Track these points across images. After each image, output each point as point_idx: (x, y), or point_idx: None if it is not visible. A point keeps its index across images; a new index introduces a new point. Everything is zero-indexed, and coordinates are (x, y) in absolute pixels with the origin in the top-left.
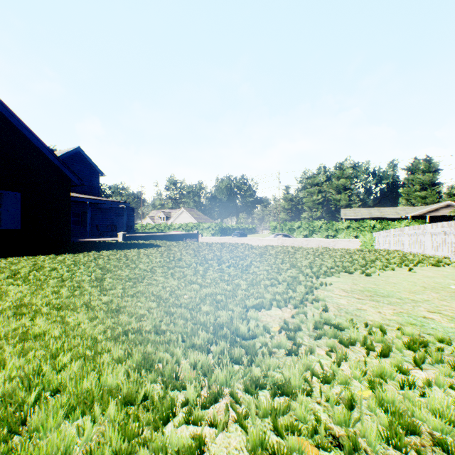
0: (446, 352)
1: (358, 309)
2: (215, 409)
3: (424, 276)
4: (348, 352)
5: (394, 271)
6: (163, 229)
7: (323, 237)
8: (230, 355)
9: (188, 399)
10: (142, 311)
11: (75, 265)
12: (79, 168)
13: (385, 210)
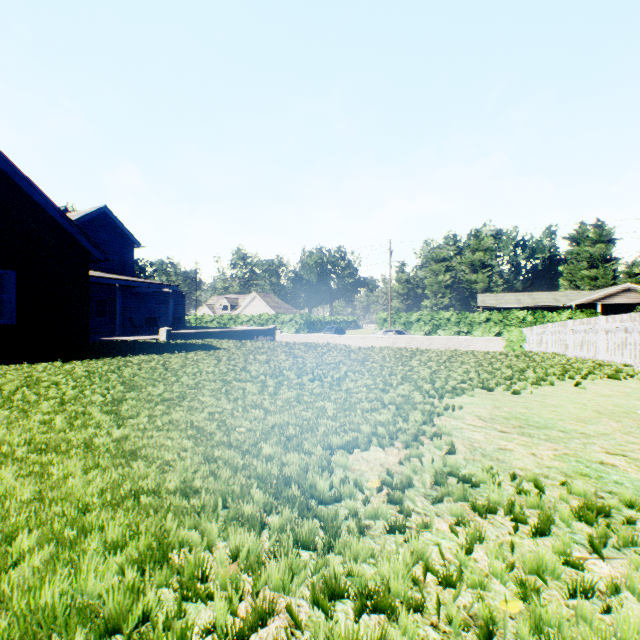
0: (639, 525)
1: (501, 449)
2: (260, 639)
3: (598, 395)
4: (485, 528)
5: (553, 386)
6: (226, 323)
7: (453, 333)
8: (295, 536)
9: (216, 621)
10: (169, 455)
11: (86, 378)
12: (105, 237)
13: (540, 296)
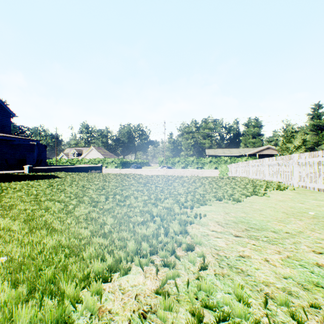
0: None
1: (242, 257)
2: None
3: (278, 201)
4: None
5: (252, 196)
6: (75, 163)
7: (195, 168)
8: None
9: None
10: None
11: None
12: None
13: (233, 150)
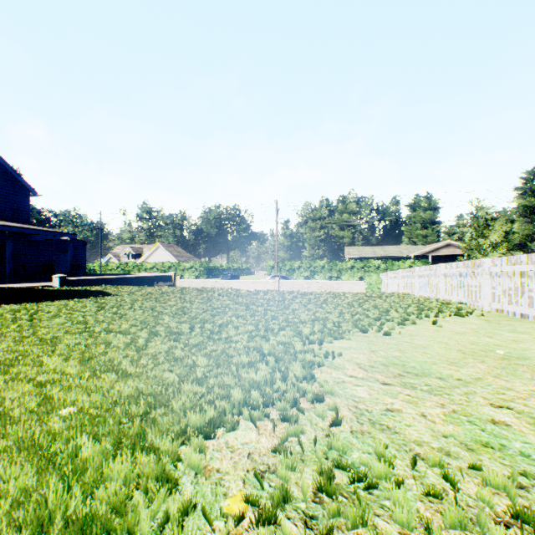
0: None
1: (389, 411)
2: None
3: (454, 333)
4: None
5: (415, 325)
6: (130, 270)
7: (326, 278)
8: None
9: None
10: None
11: None
12: None
13: (389, 249)
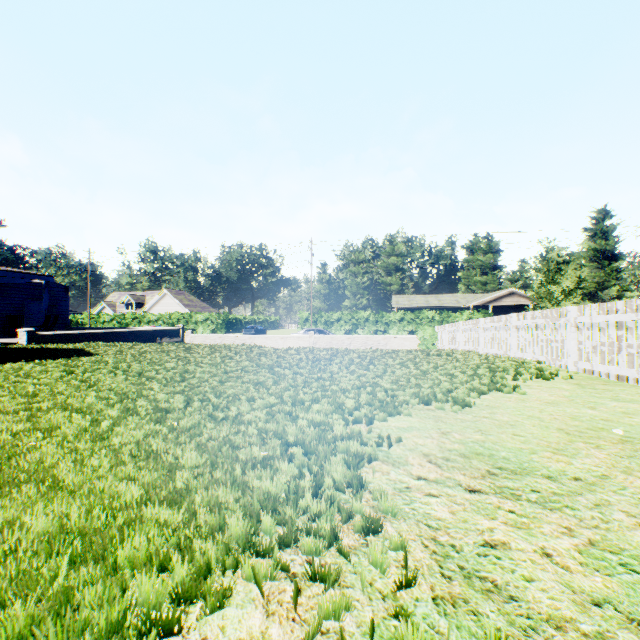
0: None
1: (490, 547)
2: None
3: (544, 403)
4: None
5: (492, 392)
6: (129, 323)
7: (371, 332)
8: None
9: None
10: None
11: None
12: None
13: (444, 298)
